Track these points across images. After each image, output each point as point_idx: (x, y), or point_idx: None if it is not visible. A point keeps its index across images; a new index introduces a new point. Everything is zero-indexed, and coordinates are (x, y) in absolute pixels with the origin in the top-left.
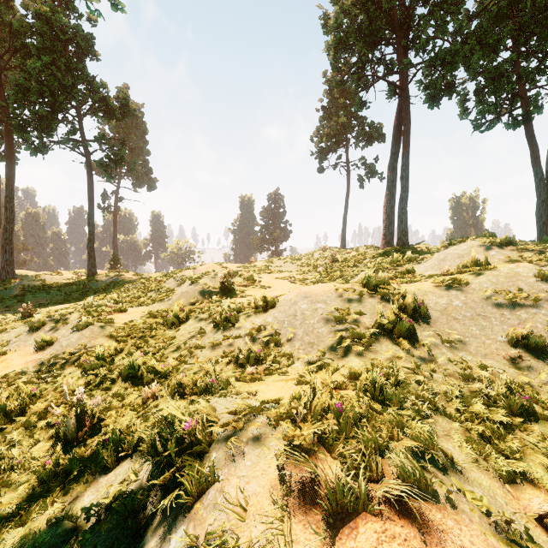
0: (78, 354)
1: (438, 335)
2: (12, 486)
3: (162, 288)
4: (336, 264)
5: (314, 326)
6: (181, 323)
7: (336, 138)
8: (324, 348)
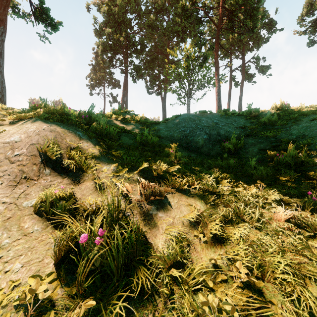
0: None
1: None
2: None
3: None
4: None
5: None
6: None
7: (99, 81)
8: None
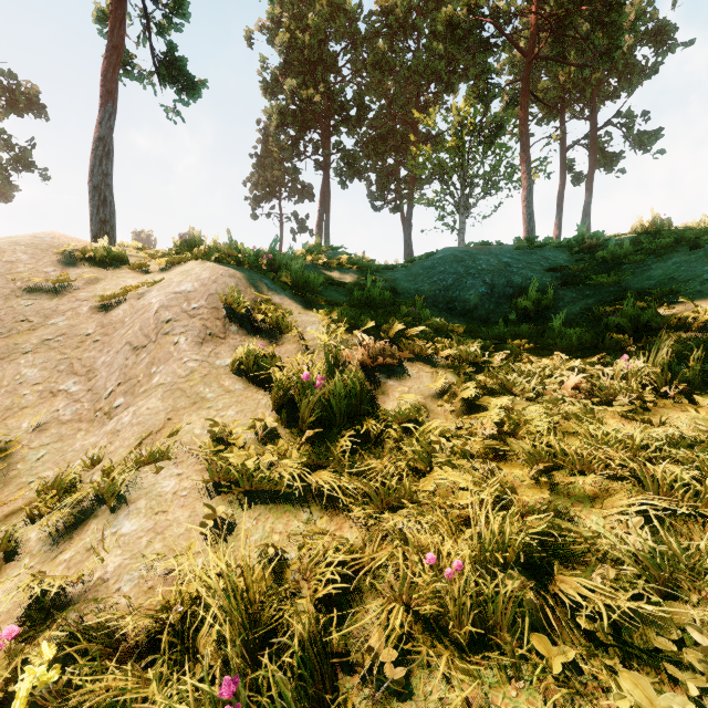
0: None
1: None
2: None
3: None
4: None
5: None
6: None
7: (271, 189)
8: None
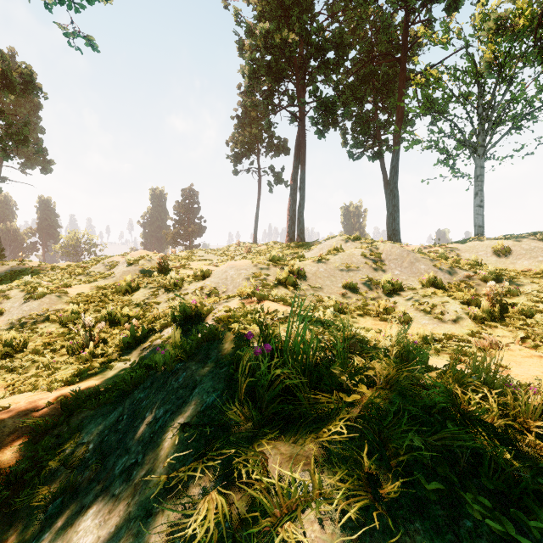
0: (46, 314)
1: (310, 285)
2: (58, 370)
3: (91, 273)
4: (251, 254)
5: (240, 283)
6: (133, 291)
7: (250, 146)
8: None
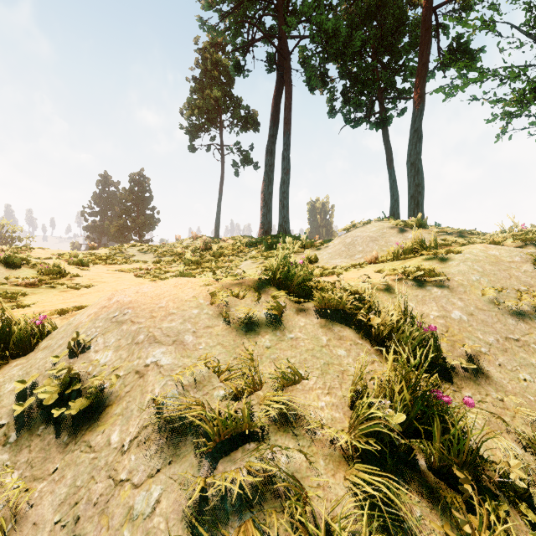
0: None
1: (501, 418)
2: None
3: None
4: (210, 252)
5: (118, 470)
6: None
7: (210, 115)
8: None
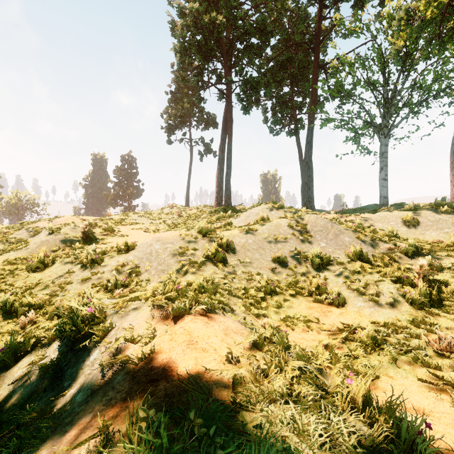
0: None
1: (239, 259)
2: None
3: (11, 239)
4: (182, 218)
5: (165, 259)
6: (46, 266)
7: (182, 119)
8: (172, 271)
